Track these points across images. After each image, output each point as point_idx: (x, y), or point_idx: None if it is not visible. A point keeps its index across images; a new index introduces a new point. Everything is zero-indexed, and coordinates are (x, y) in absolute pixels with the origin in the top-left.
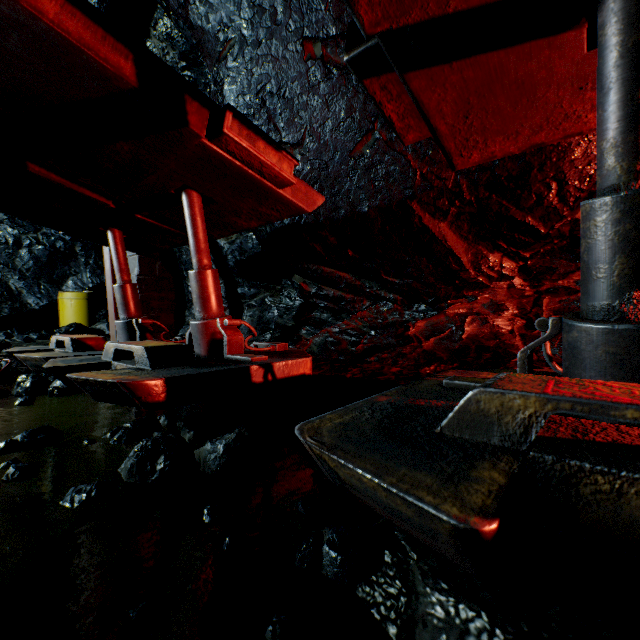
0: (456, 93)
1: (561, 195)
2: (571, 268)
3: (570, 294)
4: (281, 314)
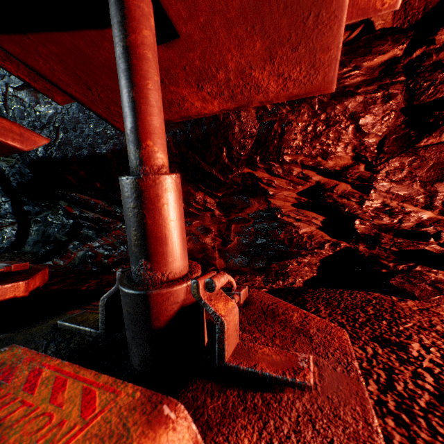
0: (60, 65)
1: (230, 156)
2: (245, 205)
3: (246, 222)
4: (58, 230)
